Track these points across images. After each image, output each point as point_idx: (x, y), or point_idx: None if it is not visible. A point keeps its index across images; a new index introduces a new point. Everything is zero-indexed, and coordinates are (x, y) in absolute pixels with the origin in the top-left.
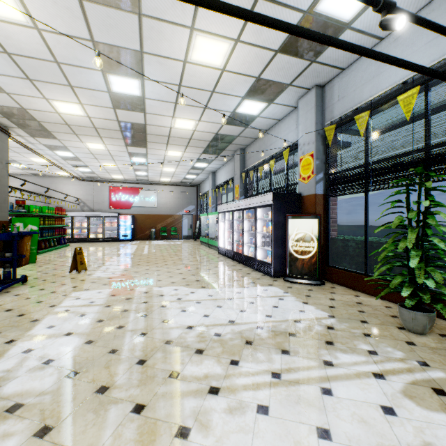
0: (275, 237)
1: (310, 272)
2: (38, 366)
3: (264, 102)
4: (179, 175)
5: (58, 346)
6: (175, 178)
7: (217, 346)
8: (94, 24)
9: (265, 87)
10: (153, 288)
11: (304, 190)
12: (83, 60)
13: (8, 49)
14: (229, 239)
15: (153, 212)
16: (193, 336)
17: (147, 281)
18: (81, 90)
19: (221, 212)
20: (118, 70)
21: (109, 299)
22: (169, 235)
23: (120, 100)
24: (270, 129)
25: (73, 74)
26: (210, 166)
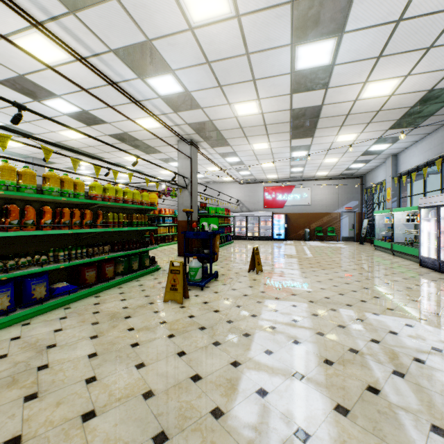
0: None
1: None
2: (291, 439)
3: None
4: (340, 166)
5: (298, 400)
6: (335, 170)
7: None
8: None
9: None
10: (366, 315)
11: None
12: (274, 38)
13: (209, 58)
14: None
15: (306, 211)
16: None
17: (344, 298)
18: (262, 82)
19: (427, 207)
20: (311, 35)
21: (313, 320)
22: (325, 236)
23: (301, 80)
24: None
25: (259, 64)
26: (393, 146)
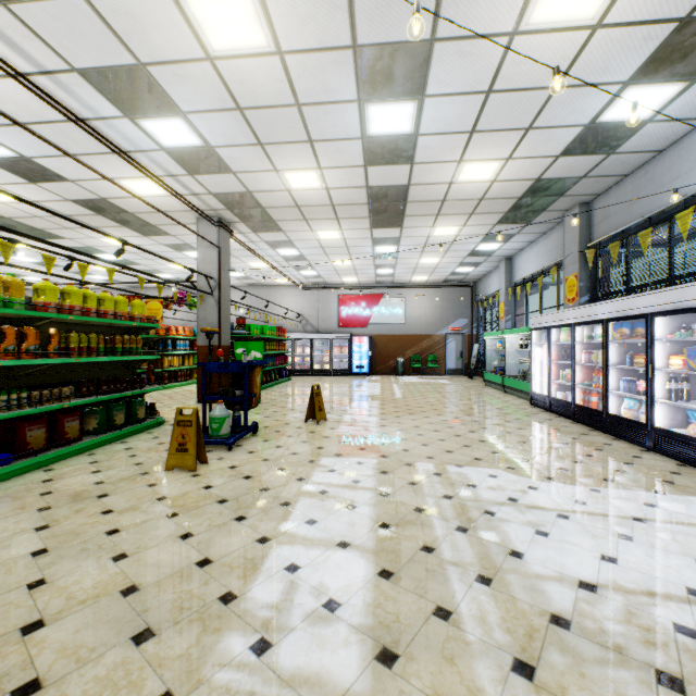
0: None
1: None
2: (318, 611)
3: (679, 82)
4: (444, 270)
5: (336, 570)
6: (436, 275)
7: None
8: (362, 10)
9: (695, 39)
10: (447, 468)
11: None
12: (335, 90)
13: (241, 103)
14: (559, 379)
15: (400, 332)
16: (613, 617)
17: (427, 450)
18: (323, 146)
19: (538, 329)
20: (383, 93)
21: (379, 479)
22: (425, 368)
23: (377, 149)
24: (670, 146)
25: (316, 120)
26: (506, 246)
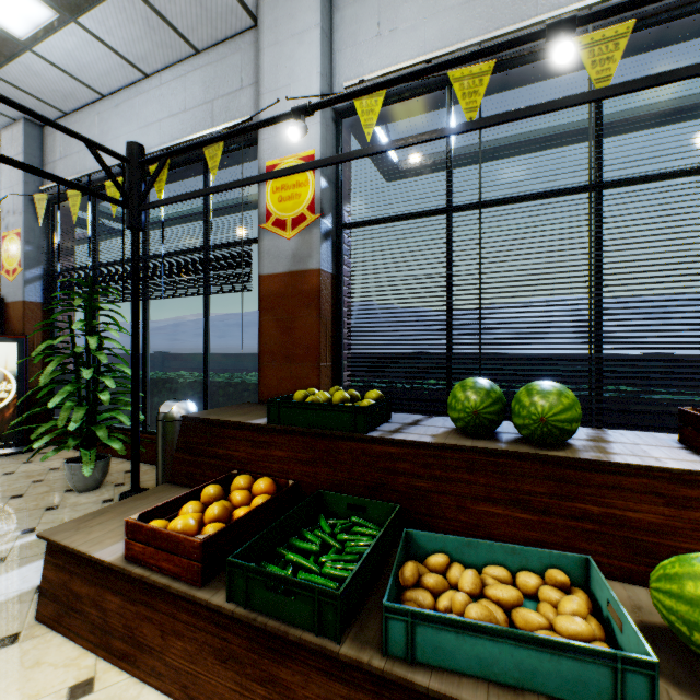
0: None
1: (2, 435)
2: None
3: None
4: None
5: None
6: None
7: None
8: None
9: None
10: None
11: (10, 293)
12: None
13: None
14: None
15: None
16: None
17: None
18: None
19: None
20: None
21: None
22: None
23: None
24: None
25: None
26: None
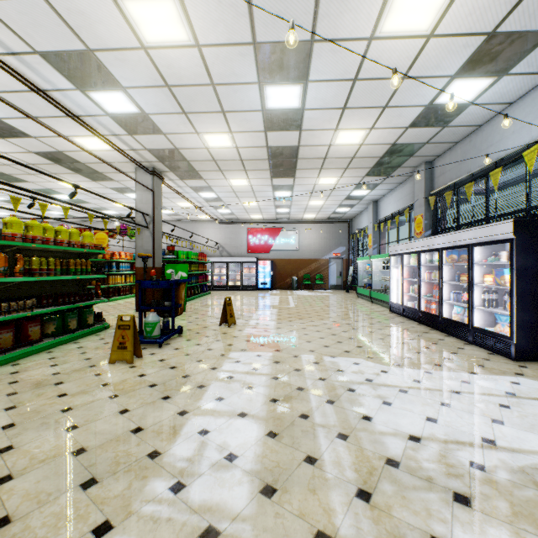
0: (519, 293)
1: None
2: (221, 461)
3: (489, 77)
4: (327, 210)
5: (236, 433)
6: (322, 214)
7: (494, 496)
8: (259, 17)
9: (499, 48)
10: (323, 358)
11: None
12: (240, 74)
13: (169, 82)
14: (409, 292)
15: (294, 257)
16: (429, 458)
17: (310, 345)
18: (232, 115)
19: (395, 255)
20: (277, 77)
21: (273, 367)
22: (313, 285)
23: (274, 119)
24: (486, 122)
25: (227, 96)
26: (372, 193)
